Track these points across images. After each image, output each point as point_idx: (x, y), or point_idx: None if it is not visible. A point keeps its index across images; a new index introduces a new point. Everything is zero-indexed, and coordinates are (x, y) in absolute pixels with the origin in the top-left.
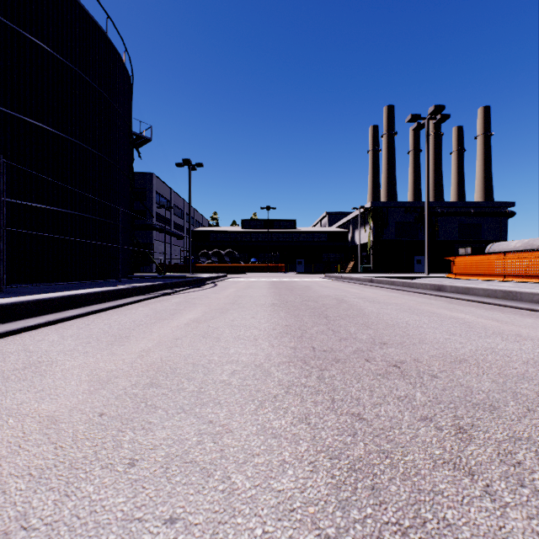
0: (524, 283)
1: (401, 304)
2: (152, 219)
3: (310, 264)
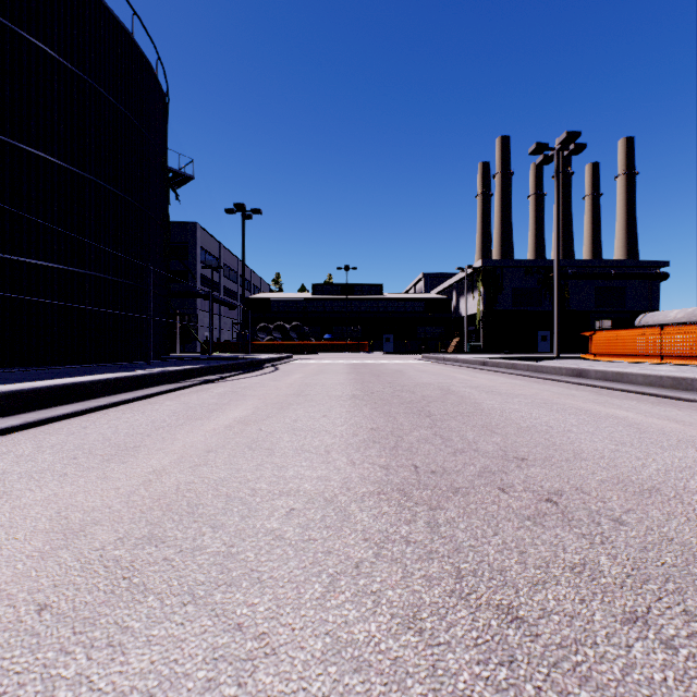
0: (689, 366)
1: (531, 396)
2: (195, 283)
3: (401, 341)
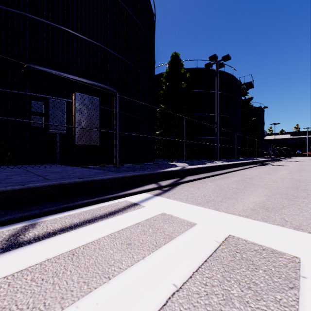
0: None
1: None
2: None
3: None
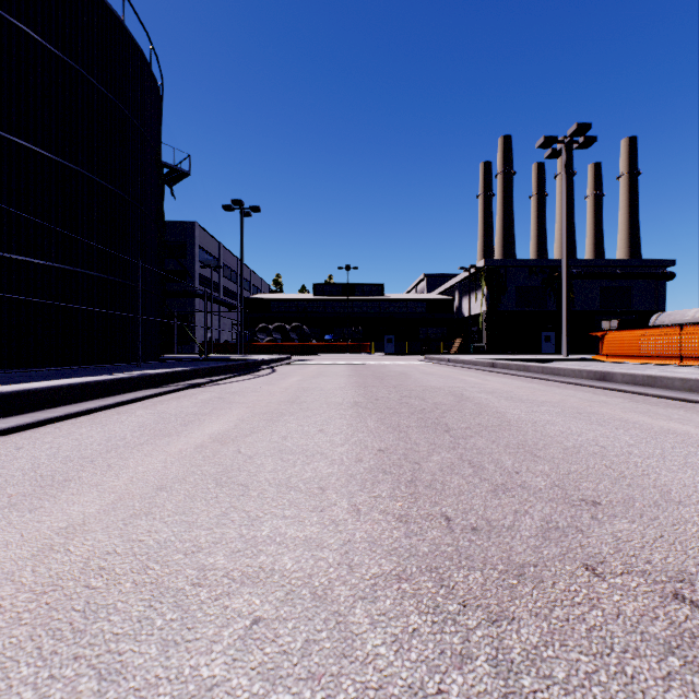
0: None
1: (558, 403)
2: (193, 282)
3: (403, 342)
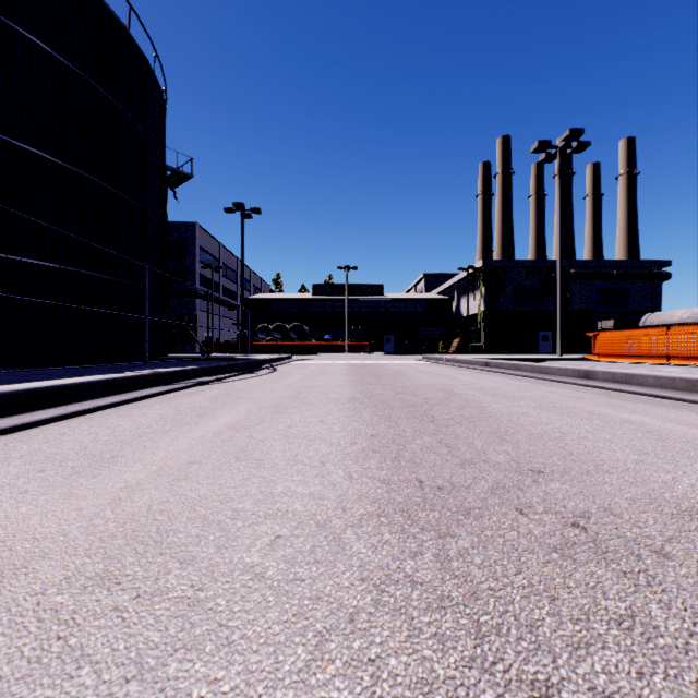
0: (696, 367)
1: (538, 399)
2: (194, 283)
3: (402, 341)
